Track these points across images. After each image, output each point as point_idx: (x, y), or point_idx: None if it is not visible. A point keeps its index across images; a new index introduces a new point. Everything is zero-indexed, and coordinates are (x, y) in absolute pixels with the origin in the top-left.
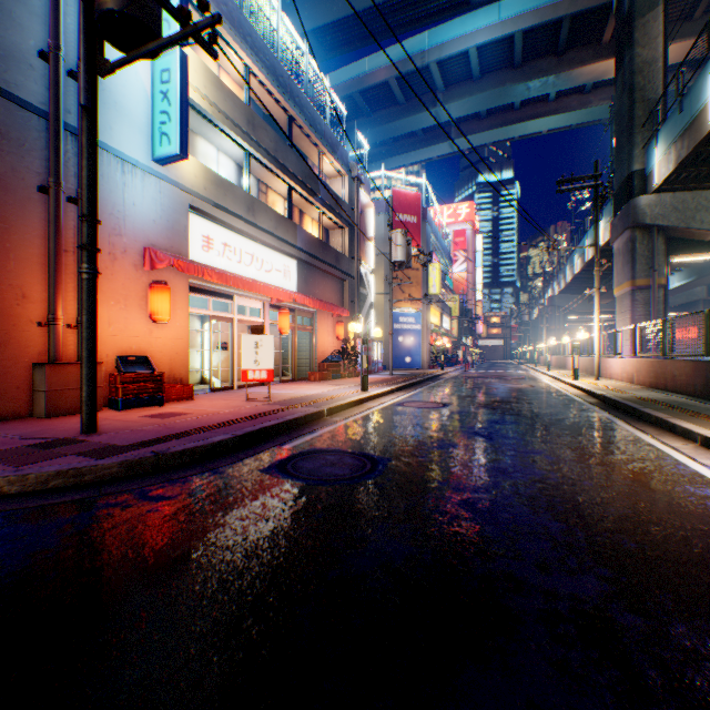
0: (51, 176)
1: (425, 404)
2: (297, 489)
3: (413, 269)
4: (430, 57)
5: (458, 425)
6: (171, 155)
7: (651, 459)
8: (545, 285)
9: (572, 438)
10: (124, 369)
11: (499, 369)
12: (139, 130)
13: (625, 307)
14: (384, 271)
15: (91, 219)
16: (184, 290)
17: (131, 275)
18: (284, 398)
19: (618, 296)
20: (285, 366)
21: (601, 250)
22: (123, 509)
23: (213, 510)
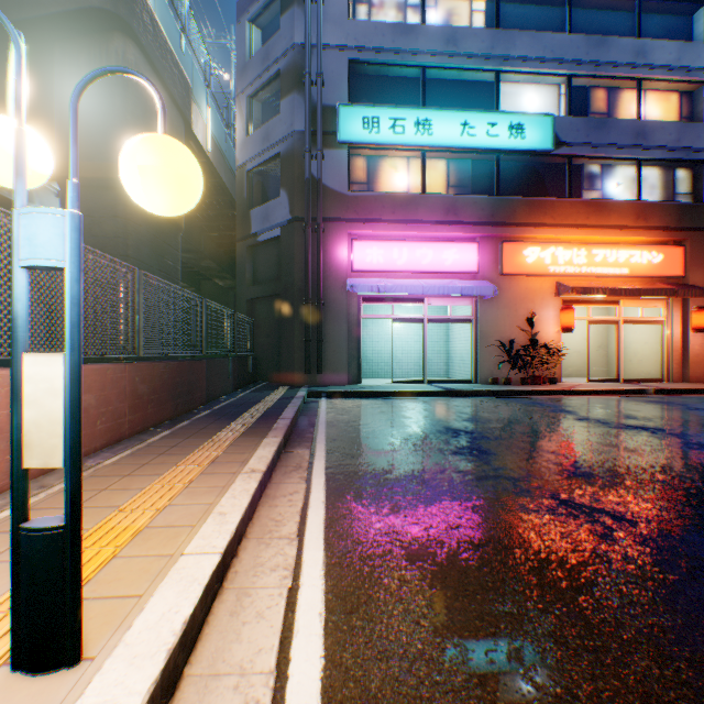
0: None
1: None
2: None
3: None
4: None
5: None
6: None
7: None
8: None
9: None
10: None
11: None
12: None
13: None
14: None
15: None
16: None
17: None
18: None
19: None
20: None
21: None
22: None
23: None
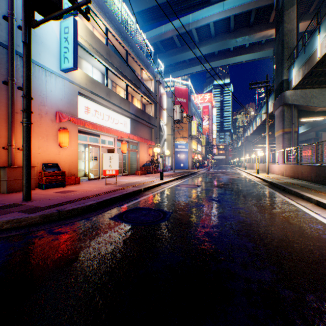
0: (9, 76)
1: (189, 185)
2: (127, 228)
3: (184, 123)
4: (192, 26)
5: (204, 195)
6: (69, 68)
7: (293, 211)
8: (244, 131)
9: (257, 201)
10: (46, 170)
11: (223, 169)
12: (53, 55)
13: (279, 141)
14: (171, 124)
15: (28, 97)
16: (76, 132)
17: (49, 125)
18: (123, 183)
19: (276, 136)
20: (125, 168)
21: (269, 115)
22: (39, 239)
23: (84, 239)
